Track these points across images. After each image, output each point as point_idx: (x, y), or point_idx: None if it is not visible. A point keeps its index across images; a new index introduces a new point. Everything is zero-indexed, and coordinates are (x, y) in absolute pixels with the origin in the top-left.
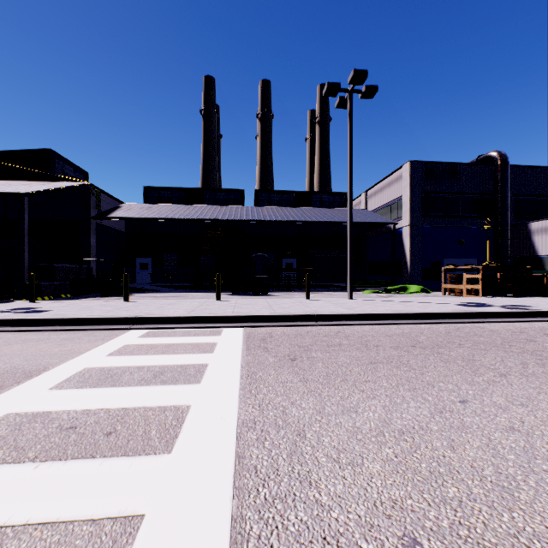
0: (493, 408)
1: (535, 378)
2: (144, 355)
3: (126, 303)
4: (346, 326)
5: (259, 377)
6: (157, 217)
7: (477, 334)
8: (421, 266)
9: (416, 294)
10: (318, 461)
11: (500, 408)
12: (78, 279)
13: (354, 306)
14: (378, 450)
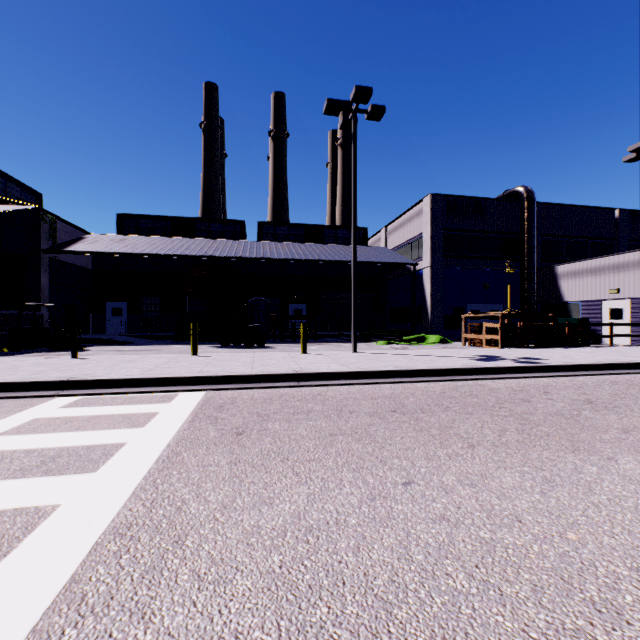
0: (436, 491)
1: (504, 449)
2: (48, 433)
3: (71, 360)
4: (332, 387)
5: (180, 459)
6: (130, 252)
7: (473, 394)
8: (443, 313)
9: (434, 345)
10: (176, 580)
11: (444, 489)
12: (18, 329)
13: (352, 362)
14: (264, 559)
